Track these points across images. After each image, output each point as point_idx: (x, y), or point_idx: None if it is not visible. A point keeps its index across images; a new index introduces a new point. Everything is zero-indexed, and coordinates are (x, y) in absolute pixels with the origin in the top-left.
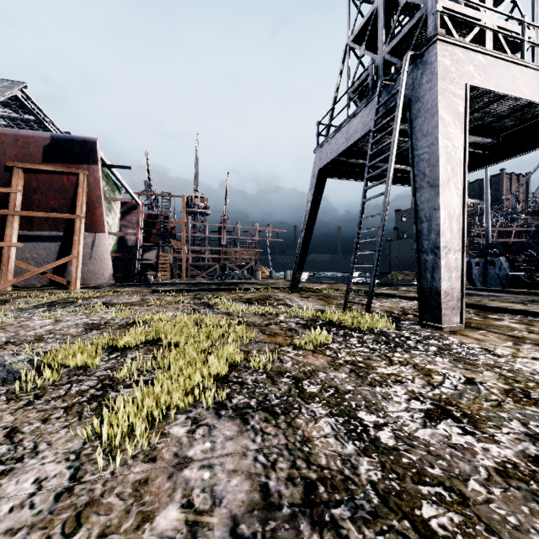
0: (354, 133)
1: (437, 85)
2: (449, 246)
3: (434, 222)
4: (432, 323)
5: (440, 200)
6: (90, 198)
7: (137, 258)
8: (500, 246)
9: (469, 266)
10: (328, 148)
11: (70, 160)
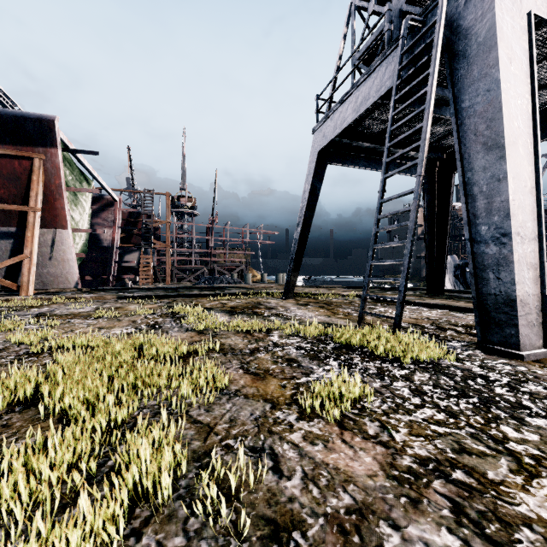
0: (364, 100)
1: (494, 8)
2: (522, 232)
3: (497, 198)
4: (502, 348)
5: (506, 166)
6: (48, 187)
7: (113, 259)
8: None
9: None
10: (331, 124)
11: (22, 141)
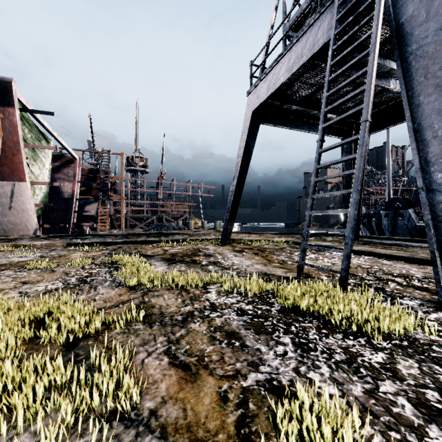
0: (297, 59)
1: None
2: None
3: None
4: None
5: None
6: (6, 143)
7: (73, 209)
8: (403, 200)
9: (379, 218)
10: (264, 86)
11: None
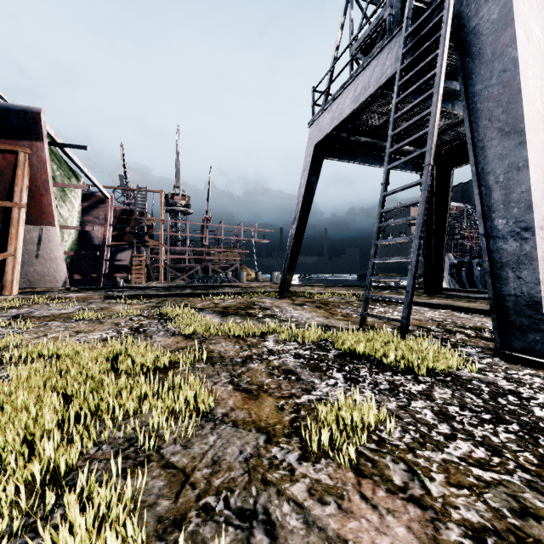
0: (364, 89)
1: None
2: None
3: (516, 189)
4: (525, 356)
5: (527, 153)
6: (34, 183)
7: (105, 258)
8: None
9: (470, 267)
10: (328, 117)
11: (6, 134)
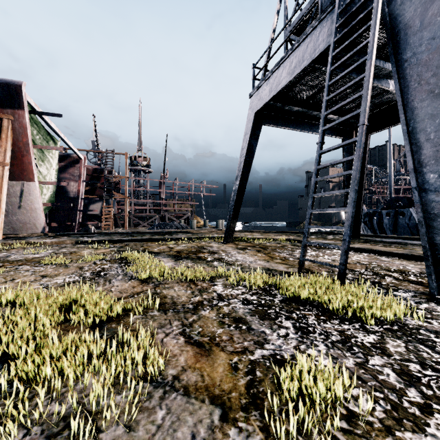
0: (298, 63)
1: None
2: None
3: None
4: None
5: None
6: (16, 145)
7: (79, 208)
8: (404, 199)
9: (380, 216)
10: (266, 88)
11: None
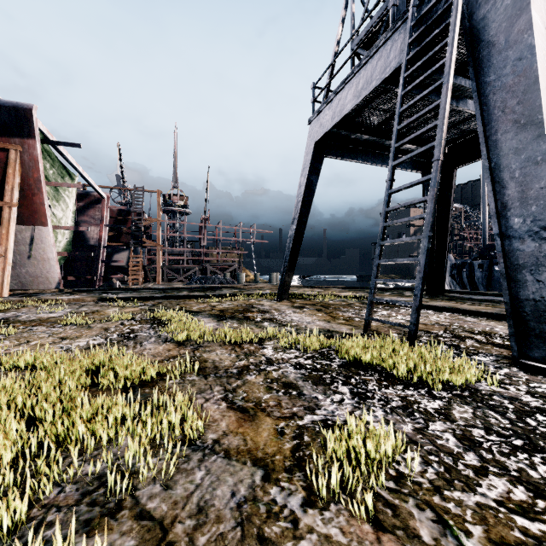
0: (366, 84)
1: None
2: None
3: (534, 185)
4: None
5: None
6: (26, 181)
7: (100, 259)
8: None
9: (471, 268)
10: (328, 113)
11: None
